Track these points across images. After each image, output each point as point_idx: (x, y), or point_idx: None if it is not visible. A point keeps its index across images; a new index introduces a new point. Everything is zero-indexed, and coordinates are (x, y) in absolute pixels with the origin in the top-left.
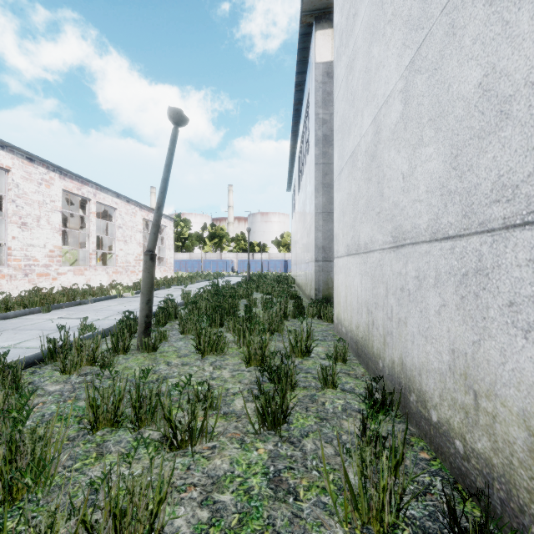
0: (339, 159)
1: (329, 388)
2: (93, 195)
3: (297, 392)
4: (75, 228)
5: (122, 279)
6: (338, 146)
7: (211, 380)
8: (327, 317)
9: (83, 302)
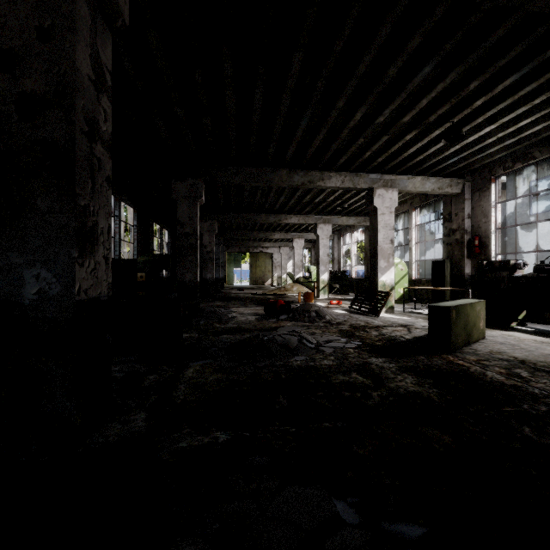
0: (513, 251)
1: None
2: None
3: None
4: (285, 253)
5: None
6: (512, 247)
7: None
8: None
9: None
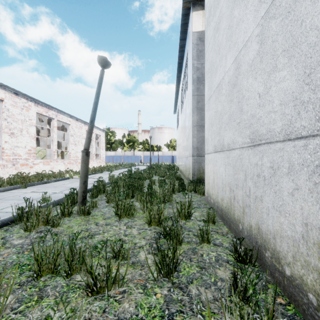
0: (208, 90)
1: (205, 243)
2: (55, 116)
3: (183, 246)
4: (45, 136)
5: (73, 167)
6: (208, 81)
7: (124, 237)
8: (200, 192)
9: (48, 181)
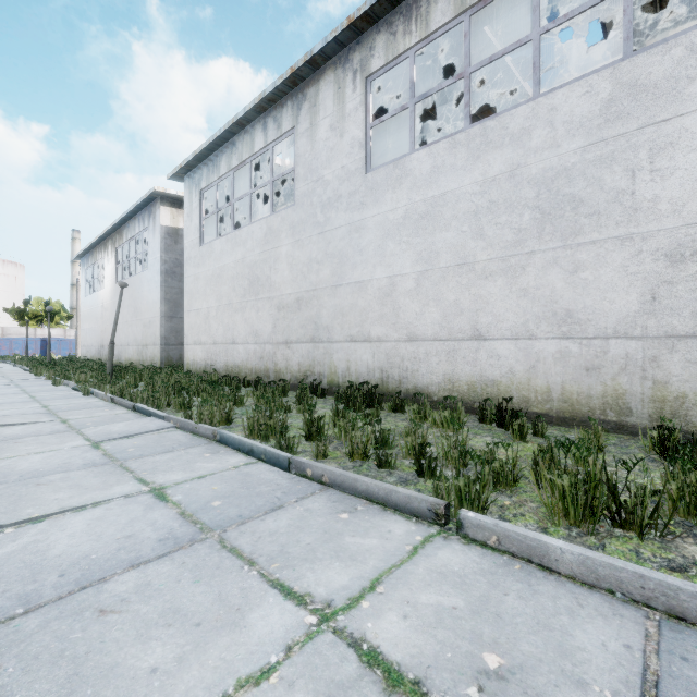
0: (189, 305)
1: None
2: None
3: None
4: None
5: None
6: (188, 299)
7: None
8: None
9: None
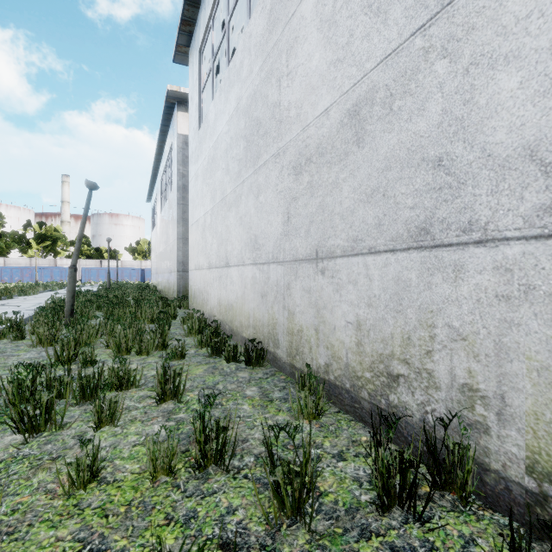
0: (191, 217)
1: (185, 325)
2: None
3: (171, 327)
4: None
5: None
6: (191, 209)
7: None
8: (185, 306)
9: None
